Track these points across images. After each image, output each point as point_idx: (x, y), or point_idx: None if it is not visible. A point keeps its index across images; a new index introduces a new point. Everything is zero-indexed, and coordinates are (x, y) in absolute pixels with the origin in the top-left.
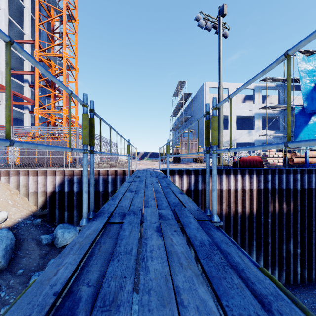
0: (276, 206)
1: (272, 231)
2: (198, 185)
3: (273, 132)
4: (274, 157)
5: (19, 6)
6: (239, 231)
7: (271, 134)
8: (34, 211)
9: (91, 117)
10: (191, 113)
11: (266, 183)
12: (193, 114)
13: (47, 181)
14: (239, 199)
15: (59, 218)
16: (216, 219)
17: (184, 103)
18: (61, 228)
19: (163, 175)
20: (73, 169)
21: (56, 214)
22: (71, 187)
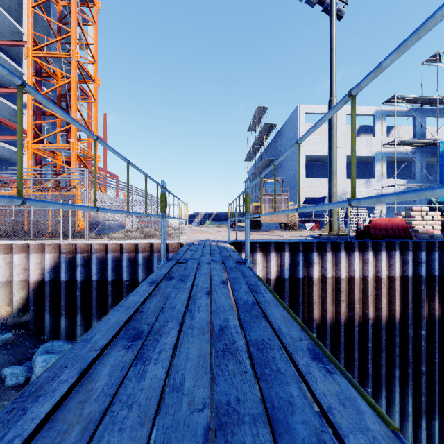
0: (435, 306)
1: (427, 352)
2: (296, 270)
3: (404, 182)
4: (426, 220)
5: None
6: (369, 351)
7: (403, 185)
8: (6, 315)
9: None
10: (276, 154)
11: (418, 266)
12: (278, 155)
13: (30, 263)
14: (370, 295)
15: (51, 329)
16: None
17: (265, 139)
18: (48, 351)
19: (237, 255)
20: (76, 241)
21: (45, 321)
22: (73, 273)
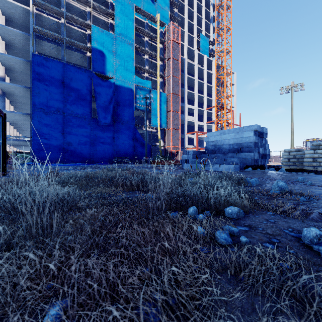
0: None
1: None
2: None
3: None
4: None
5: (210, 87)
6: None
7: None
8: None
9: None
10: None
11: None
12: None
13: None
14: None
15: None
16: None
17: None
18: None
19: None
20: None
21: None
22: None
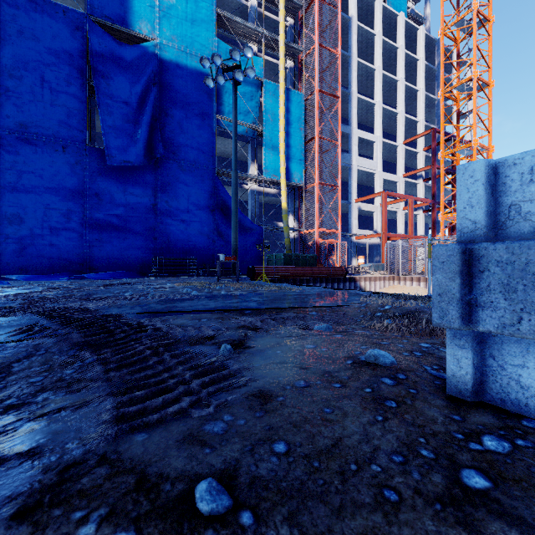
0: None
1: None
2: None
3: None
4: None
5: (412, 94)
6: None
7: None
8: None
9: None
10: None
11: None
12: None
13: None
14: None
15: None
16: None
17: None
18: None
19: None
20: None
21: None
22: None
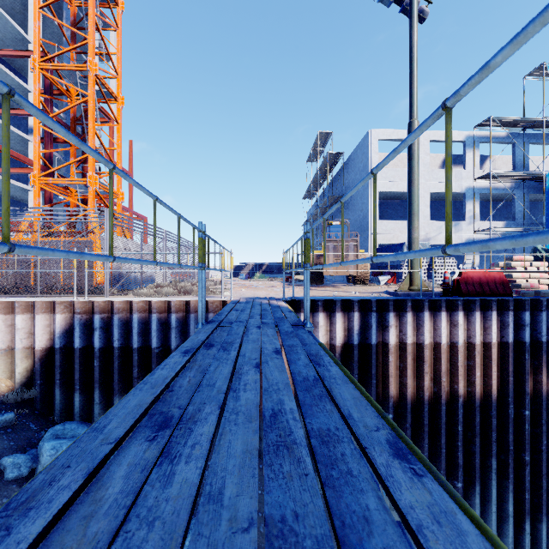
0: (542, 380)
1: (532, 437)
2: (368, 335)
3: (502, 225)
4: (530, 272)
5: None
6: (459, 436)
7: (501, 228)
8: (6, 391)
9: None
10: (343, 191)
11: (520, 330)
12: (345, 192)
13: (36, 326)
14: (460, 366)
15: (62, 408)
16: None
17: (329, 172)
18: (58, 436)
19: (294, 317)
20: (94, 299)
21: (54, 398)
22: (90, 338)
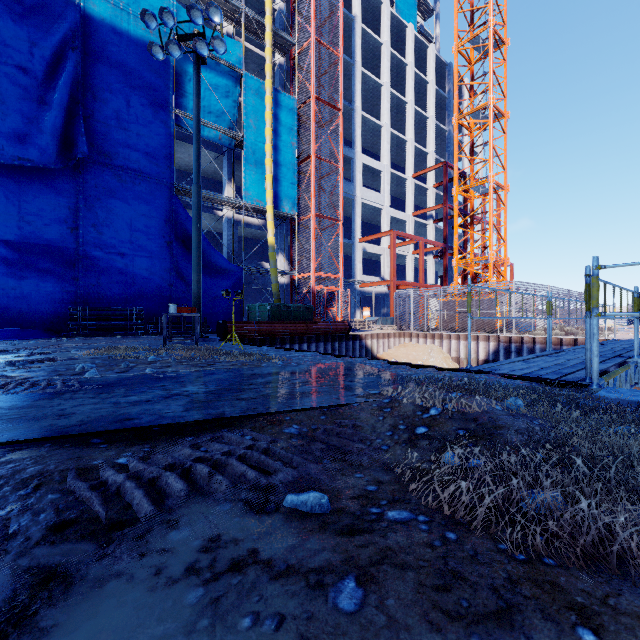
0: None
1: None
2: None
3: None
4: None
5: (422, 121)
6: None
7: None
8: None
9: (550, 301)
10: None
11: None
12: None
13: (479, 348)
14: None
15: None
16: (634, 357)
17: None
18: None
19: None
20: (509, 335)
21: None
22: (508, 357)
